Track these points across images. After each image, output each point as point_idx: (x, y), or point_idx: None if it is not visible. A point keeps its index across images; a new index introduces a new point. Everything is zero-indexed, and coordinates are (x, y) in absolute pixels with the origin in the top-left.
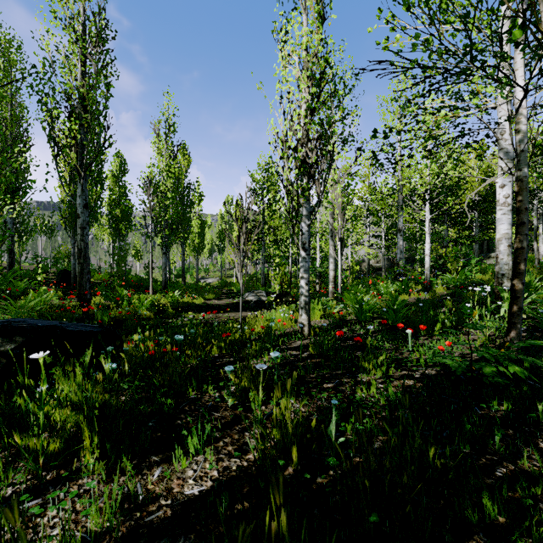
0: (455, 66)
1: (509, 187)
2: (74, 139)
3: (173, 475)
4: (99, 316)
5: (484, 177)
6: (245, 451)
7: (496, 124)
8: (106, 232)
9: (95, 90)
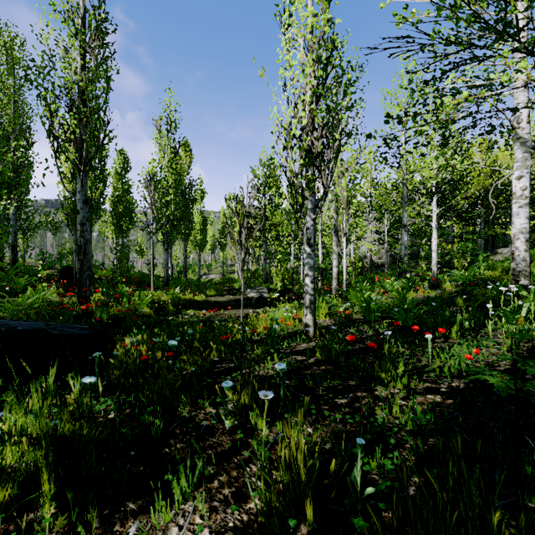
0: (494, 27)
1: (526, 178)
2: (74, 134)
3: (152, 534)
4: (98, 313)
5: (498, 169)
6: (245, 497)
7: (514, 111)
8: (110, 228)
9: (95, 84)
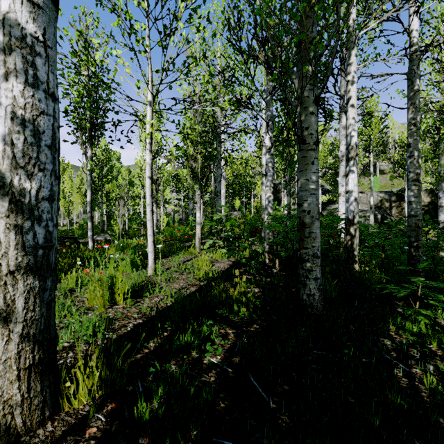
0: None
1: (224, 189)
2: None
3: None
4: None
5: None
6: None
7: None
8: None
9: None
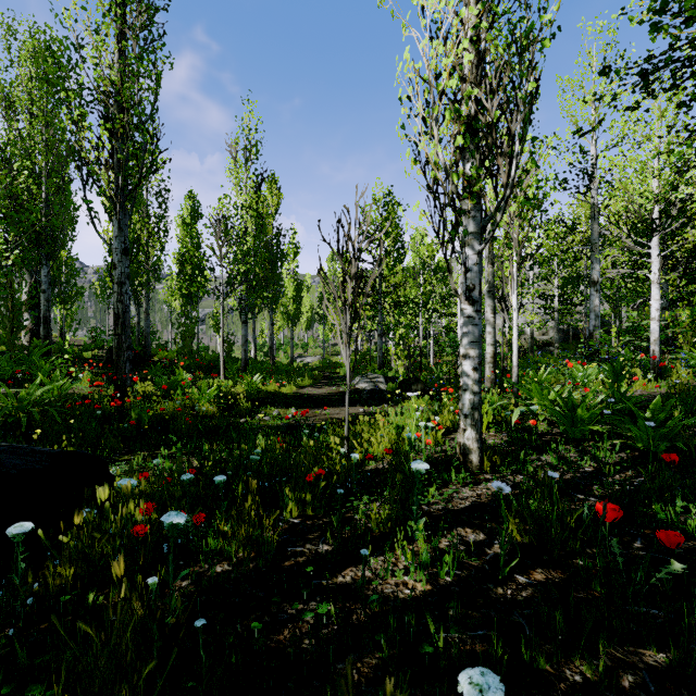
0: None
1: None
2: (110, 157)
3: None
4: (135, 413)
5: None
6: None
7: None
8: (177, 296)
9: (136, 81)
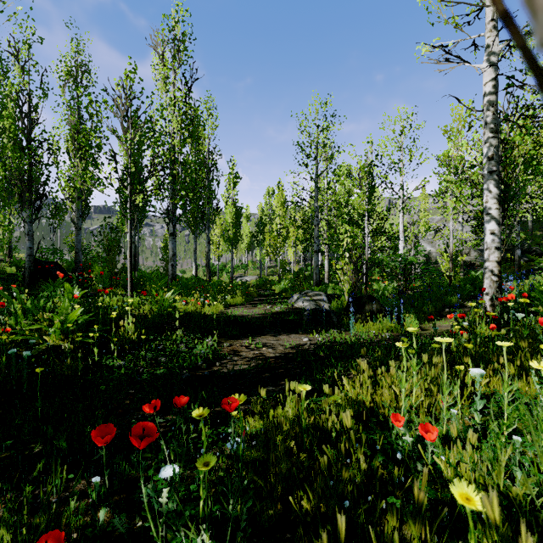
0: None
1: None
2: None
3: None
4: None
5: None
6: None
7: None
8: None
9: None
